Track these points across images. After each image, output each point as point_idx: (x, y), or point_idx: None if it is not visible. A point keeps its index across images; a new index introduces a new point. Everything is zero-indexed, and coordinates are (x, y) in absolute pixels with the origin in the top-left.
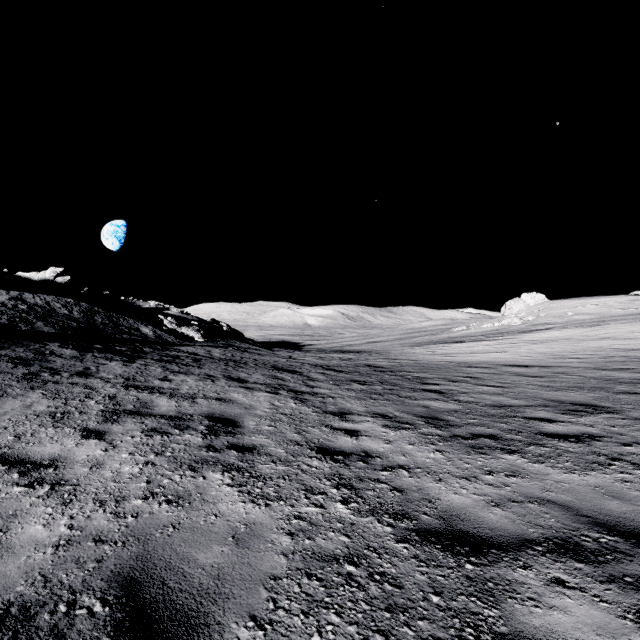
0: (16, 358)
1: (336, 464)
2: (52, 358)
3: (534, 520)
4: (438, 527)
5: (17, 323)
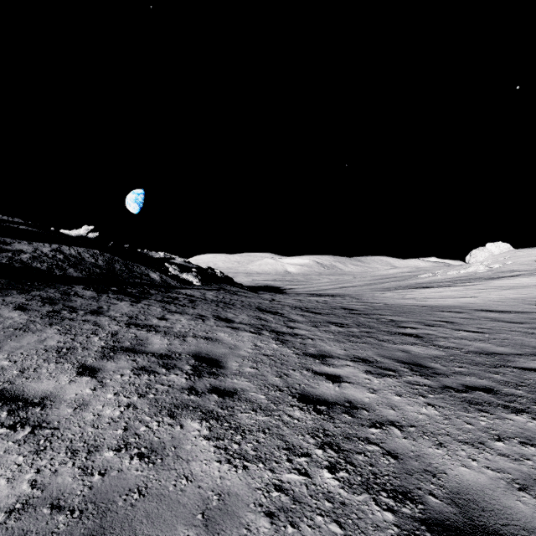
0: (46, 298)
1: (319, 416)
2: (74, 298)
3: None
4: (453, 519)
5: (54, 269)
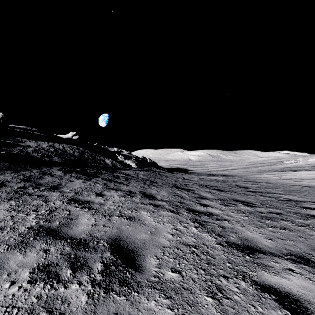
0: (27, 176)
1: None
2: (46, 176)
3: None
4: None
5: (44, 157)
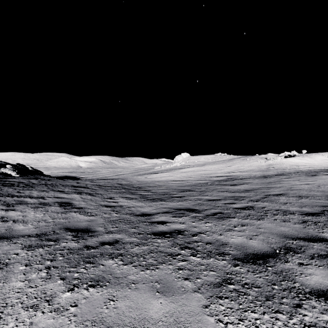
0: None
1: (112, 208)
2: None
3: (162, 210)
4: (140, 214)
5: None
